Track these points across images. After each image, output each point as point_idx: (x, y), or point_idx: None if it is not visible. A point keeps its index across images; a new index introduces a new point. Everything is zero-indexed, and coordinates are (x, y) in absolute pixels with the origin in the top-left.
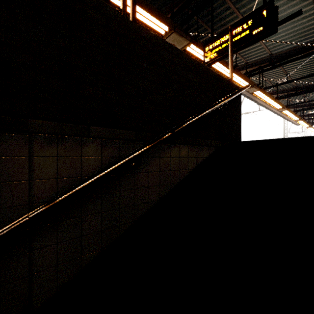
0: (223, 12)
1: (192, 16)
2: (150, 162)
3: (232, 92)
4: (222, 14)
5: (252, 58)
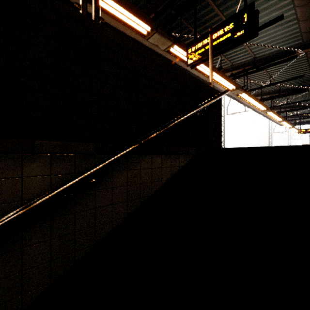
0: (208, 13)
1: (175, 17)
2: (115, 176)
3: (212, 97)
4: (206, 16)
5: (237, 61)
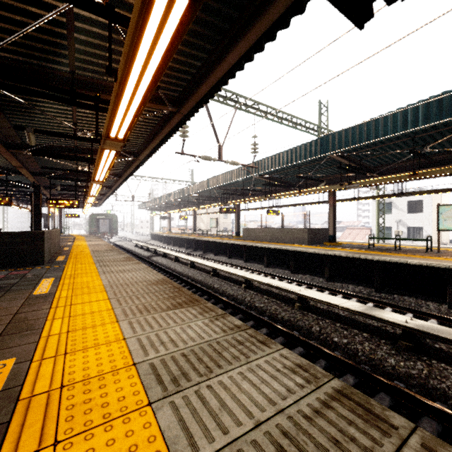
0: None
1: None
2: None
3: None
4: None
5: None
